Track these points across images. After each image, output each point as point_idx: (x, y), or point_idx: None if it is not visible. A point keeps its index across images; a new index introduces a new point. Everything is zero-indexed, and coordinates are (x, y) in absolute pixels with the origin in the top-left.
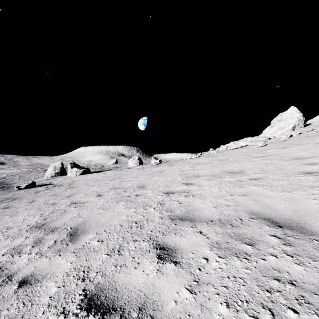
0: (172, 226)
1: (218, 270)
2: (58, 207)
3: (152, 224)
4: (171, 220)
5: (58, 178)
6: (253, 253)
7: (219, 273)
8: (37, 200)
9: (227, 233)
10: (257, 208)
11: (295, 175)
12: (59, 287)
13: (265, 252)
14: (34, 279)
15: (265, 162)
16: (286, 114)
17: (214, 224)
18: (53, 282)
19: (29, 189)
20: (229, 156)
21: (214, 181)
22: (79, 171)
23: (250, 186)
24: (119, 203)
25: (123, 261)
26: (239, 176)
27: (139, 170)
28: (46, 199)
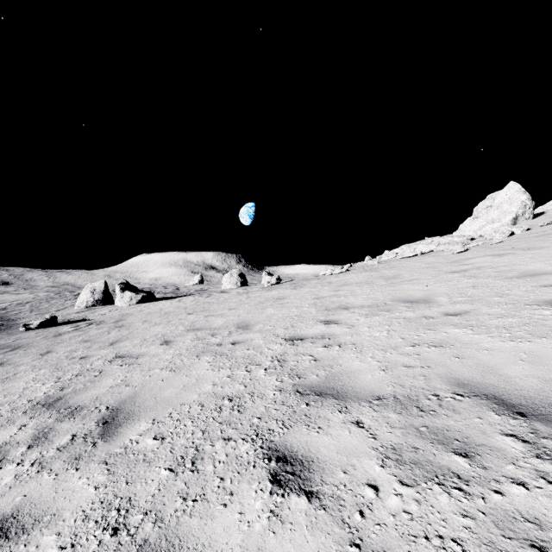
0: (301, 407)
1: (401, 517)
2: (90, 364)
3: (262, 402)
4: (299, 394)
5: (97, 309)
6: (473, 477)
7: (404, 526)
8: (55, 349)
9: (411, 426)
10: (468, 373)
11: (533, 307)
12: (63, 548)
13: (500, 476)
14: (15, 526)
15: (470, 282)
16: (501, 196)
17: (384, 404)
18: (53, 536)
19: (45, 329)
20: (401, 271)
21: (378, 317)
22: (135, 296)
23: (448, 328)
24: (202, 357)
25: (200, 487)
26: (423, 307)
27: (241, 296)
28: (72, 347)
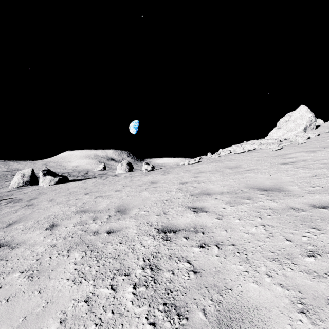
0: None
1: None
2: None
3: None
4: None
5: (24, 189)
6: None
7: None
8: None
9: None
10: None
11: None
12: None
13: None
14: None
15: (307, 172)
16: (295, 114)
17: None
18: None
19: None
20: (239, 162)
21: (243, 206)
22: (54, 179)
23: None
24: (72, 253)
25: None
26: (281, 196)
27: (127, 179)
28: None
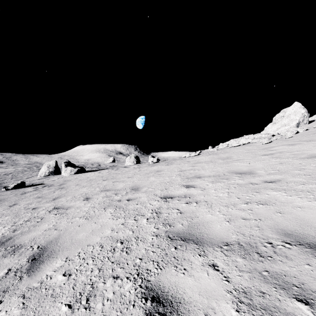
0: (171, 250)
1: None
2: (37, 213)
3: (144, 245)
4: (170, 239)
5: (51, 177)
6: None
7: None
8: (19, 203)
9: (256, 271)
10: (290, 225)
11: None
12: None
13: None
14: None
15: (277, 161)
16: (289, 110)
17: (232, 250)
18: None
19: (17, 190)
20: (231, 154)
21: (220, 183)
22: (74, 170)
23: (269, 191)
24: (107, 209)
25: None
26: (249, 177)
27: (136, 169)
28: (29, 201)
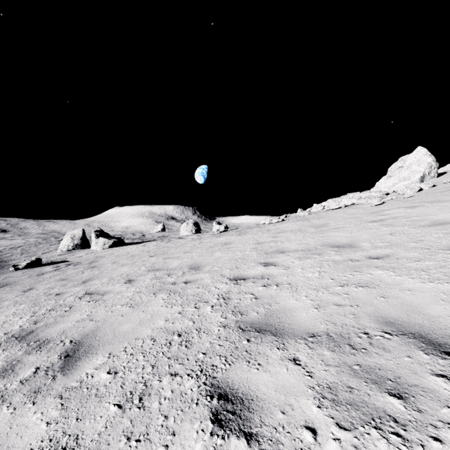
0: (243, 343)
1: None
2: (63, 300)
3: (208, 338)
4: (241, 330)
5: (76, 252)
6: (410, 421)
7: None
8: (36, 287)
9: (345, 365)
10: (394, 312)
11: (446, 251)
12: None
13: (437, 420)
14: None
15: (388, 230)
16: (411, 158)
17: (318, 342)
18: None
19: (31, 269)
20: (328, 220)
21: (310, 260)
22: (108, 242)
23: (372, 269)
24: (158, 295)
25: (145, 425)
26: (349, 251)
27: (195, 241)
28: (50, 285)
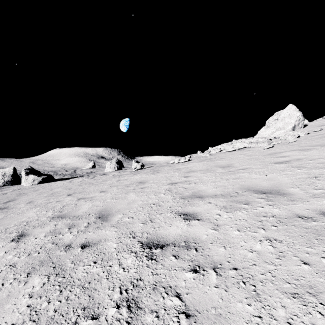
0: None
1: None
2: None
3: None
4: None
5: (4, 189)
6: None
7: None
8: None
9: None
10: None
11: None
12: None
13: None
14: None
15: (305, 172)
16: (284, 113)
17: None
18: None
19: None
20: (231, 161)
21: (240, 212)
22: (37, 178)
23: None
24: (32, 278)
25: None
26: (283, 200)
27: (114, 178)
28: None
